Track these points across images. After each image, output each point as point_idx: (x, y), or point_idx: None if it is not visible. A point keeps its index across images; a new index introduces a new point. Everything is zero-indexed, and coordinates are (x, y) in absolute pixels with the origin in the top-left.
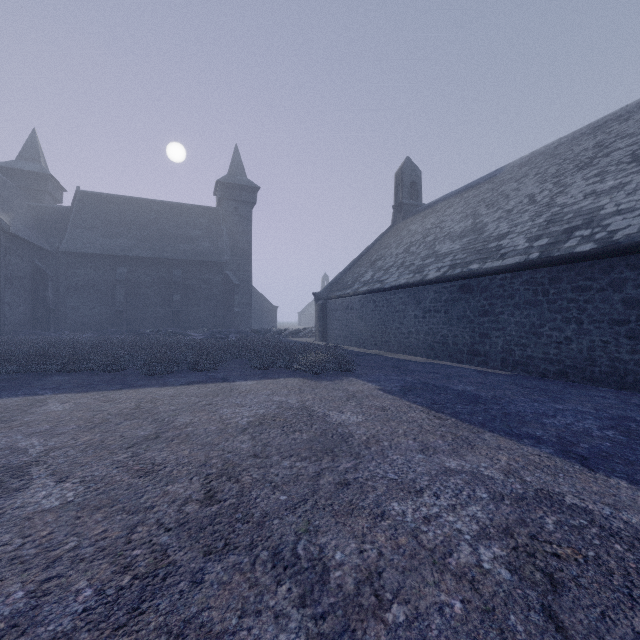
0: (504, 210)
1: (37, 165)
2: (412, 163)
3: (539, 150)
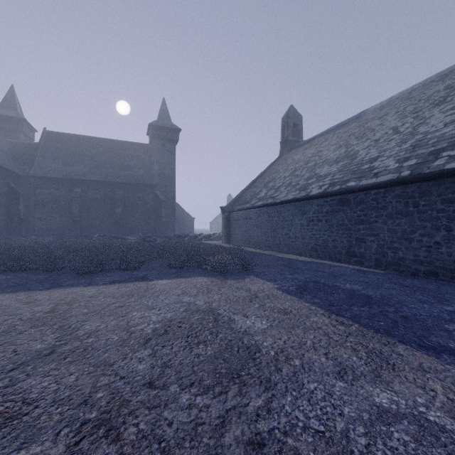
0: (372, 140)
1: (14, 112)
2: (295, 109)
3: (396, 95)
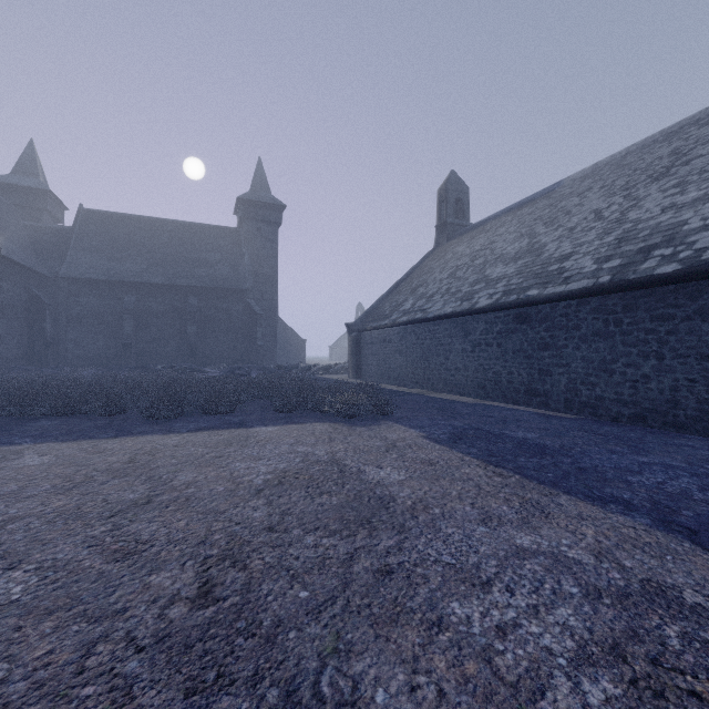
0: (566, 228)
1: (35, 180)
2: (458, 177)
3: (604, 160)
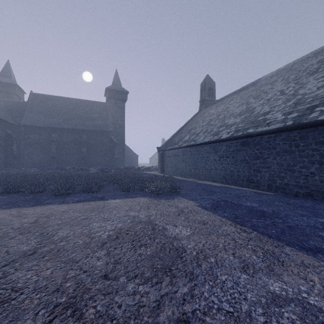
0: (265, 99)
1: (9, 79)
2: (210, 78)
3: (282, 67)
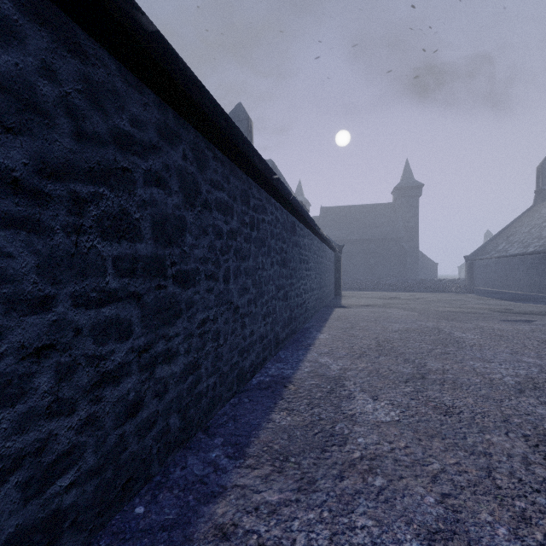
0: None
1: (302, 197)
2: None
3: None
